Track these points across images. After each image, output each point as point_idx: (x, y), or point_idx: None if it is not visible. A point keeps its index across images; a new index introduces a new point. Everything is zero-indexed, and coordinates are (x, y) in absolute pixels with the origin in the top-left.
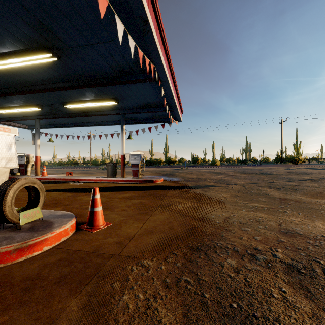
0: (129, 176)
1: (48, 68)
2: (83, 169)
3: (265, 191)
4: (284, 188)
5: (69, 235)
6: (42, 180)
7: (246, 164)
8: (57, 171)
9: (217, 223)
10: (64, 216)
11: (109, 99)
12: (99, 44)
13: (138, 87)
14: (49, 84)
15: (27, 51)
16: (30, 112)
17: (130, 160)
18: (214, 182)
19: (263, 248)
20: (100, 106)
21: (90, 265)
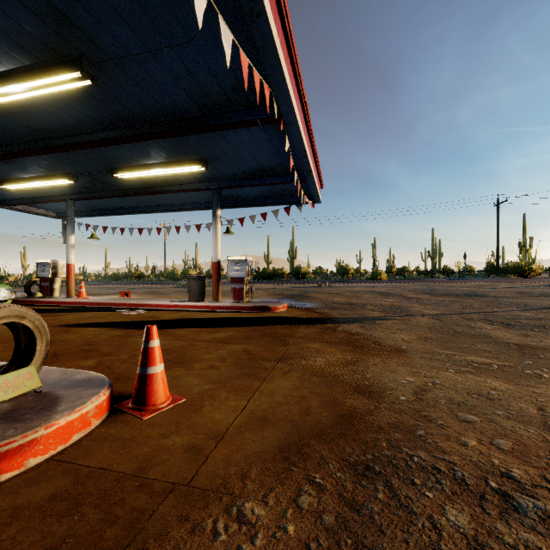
0: (228, 299)
1: (78, 103)
2: (151, 286)
3: (484, 330)
4: (518, 323)
5: (92, 427)
6: (78, 306)
7: (434, 278)
8: (106, 289)
9: (402, 401)
10: (87, 383)
11: (192, 161)
12: (166, 51)
13: (243, 137)
14: (83, 134)
15: (36, 69)
16: (57, 189)
17: (229, 271)
18: (380, 310)
19: (524, 473)
20: (176, 176)
21: (118, 517)
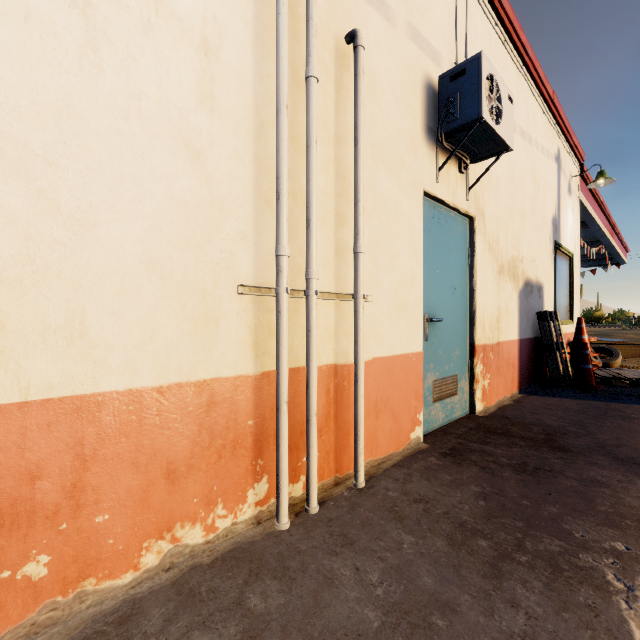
0: None
1: None
2: None
3: None
4: None
5: None
6: None
7: None
8: None
9: None
10: None
11: None
12: None
13: None
14: None
15: None
16: None
17: None
18: None
19: None
20: None
21: None
